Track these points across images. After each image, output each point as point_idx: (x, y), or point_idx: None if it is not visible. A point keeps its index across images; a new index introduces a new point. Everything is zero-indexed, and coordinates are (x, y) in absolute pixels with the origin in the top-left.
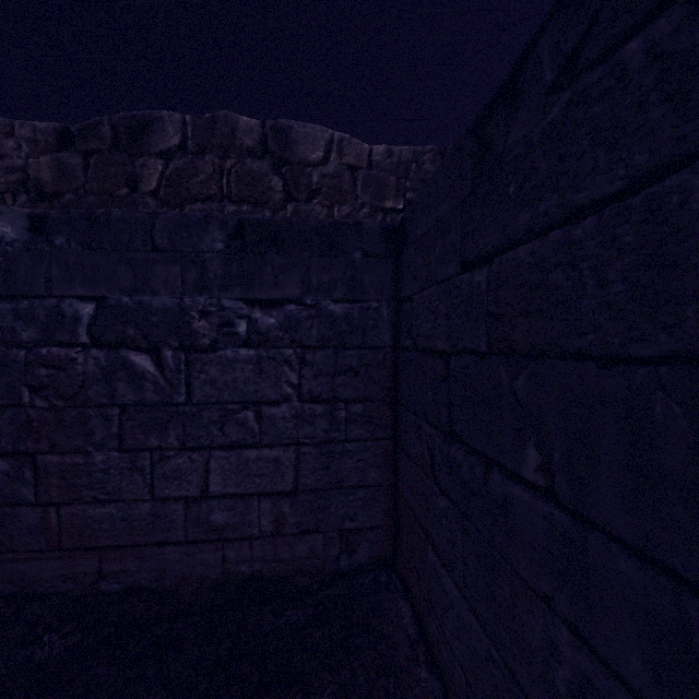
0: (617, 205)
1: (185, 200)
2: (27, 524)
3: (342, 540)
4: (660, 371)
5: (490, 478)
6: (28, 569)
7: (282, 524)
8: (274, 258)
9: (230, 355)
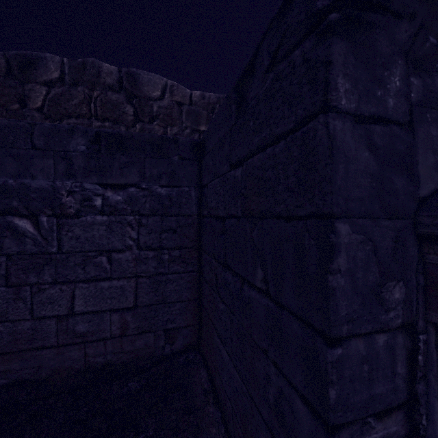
0: (292, 136)
1: (63, 116)
2: None
3: (166, 335)
4: (307, 223)
5: (243, 289)
6: None
7: (126, 329)
8: (121, 157)
9: (90, 220)
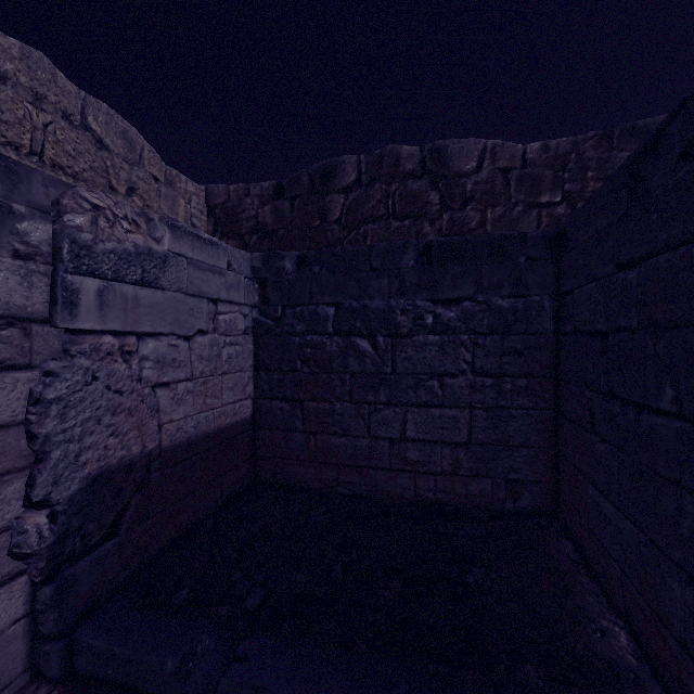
0: None
1: (360, 223)
2: (298, 444)
3: (507, 487)
4: None
5: (640, 419)
6: (298, 471)
7: (458, 467)
8: (453, 268)
9: (421, 340)
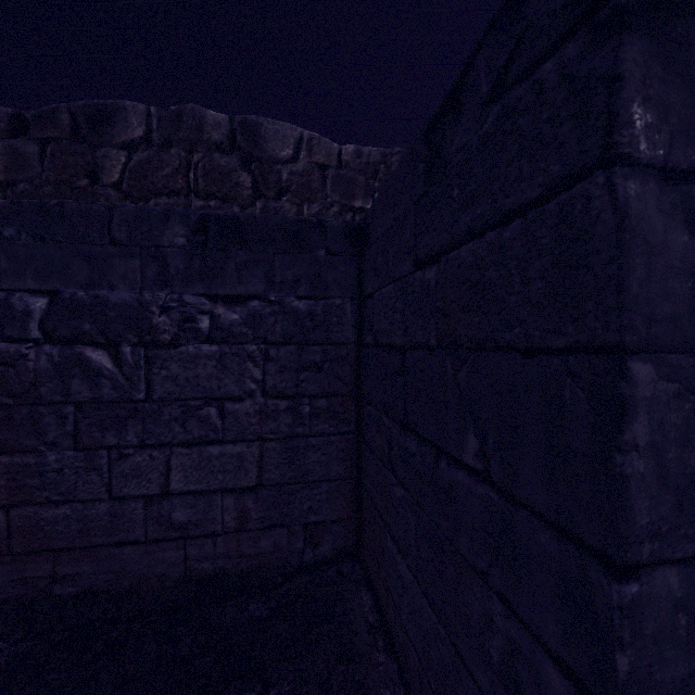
0: (537, 210)
1: (149, 193)
2: None
3: (306, 533)
4: (569, 360)
5: (439, 466)
6: None
7: (246, 520)
8: (238, 254)
9: (193, 351)
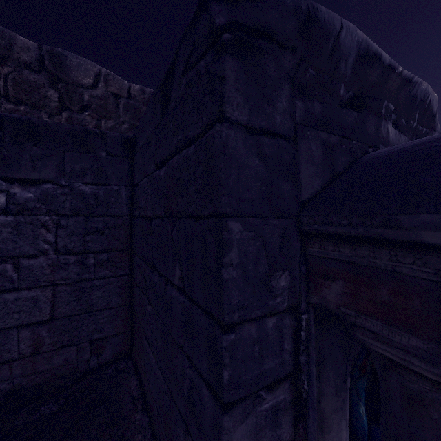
0: (199, 140)
1: None
2: None
3: (92, 347)
4: (209, 222)
5: (167, 289)
6: None
7: (40, 345)
8: (32, 148)
9: None
